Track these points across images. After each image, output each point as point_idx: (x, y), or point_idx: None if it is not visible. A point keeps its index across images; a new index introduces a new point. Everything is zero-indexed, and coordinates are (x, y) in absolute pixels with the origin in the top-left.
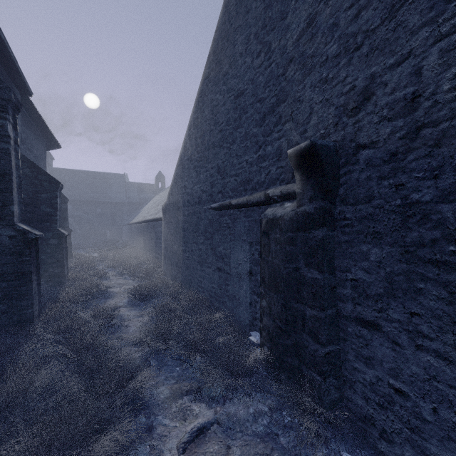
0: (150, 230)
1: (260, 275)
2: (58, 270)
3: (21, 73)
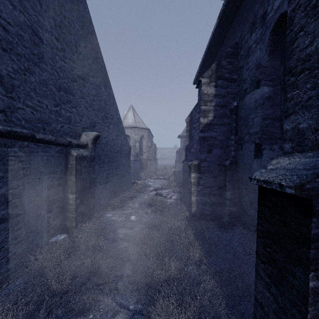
0: None
1: (76, 187)
2: None
3: None
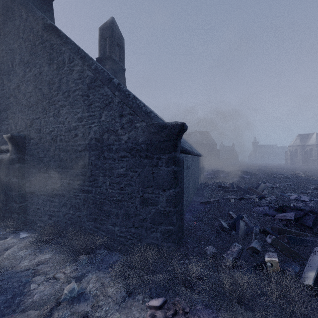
0: None
1: None
2: None
3: None
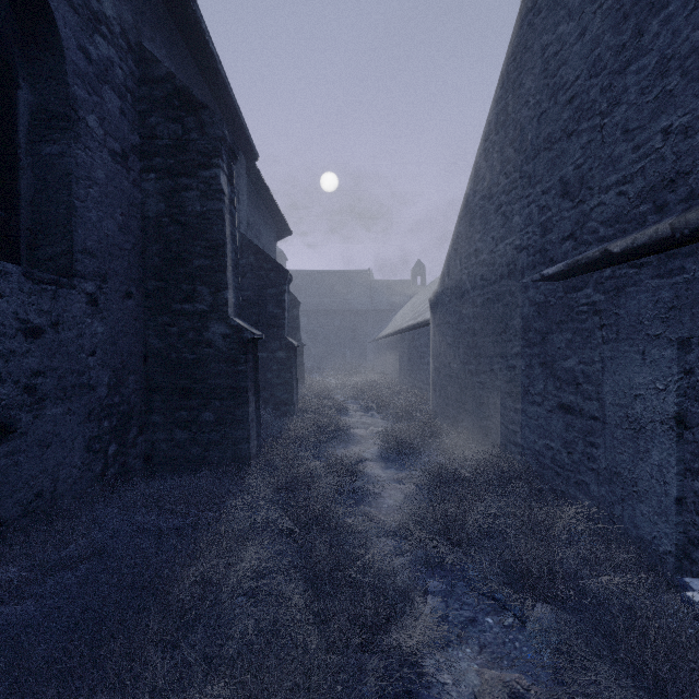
0: (407, 344)
1: None
2: (285, 395)
3: (244, 126)
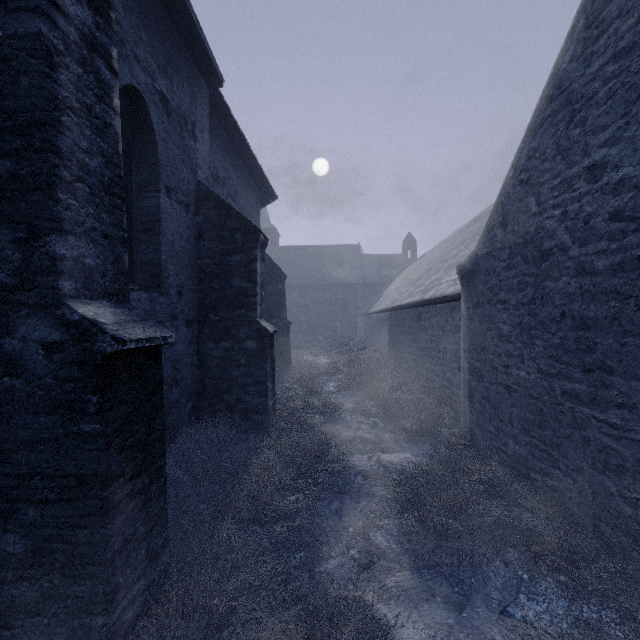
0: (410, 323)
1: None
2: (257, 399)
3: (194, 20)
